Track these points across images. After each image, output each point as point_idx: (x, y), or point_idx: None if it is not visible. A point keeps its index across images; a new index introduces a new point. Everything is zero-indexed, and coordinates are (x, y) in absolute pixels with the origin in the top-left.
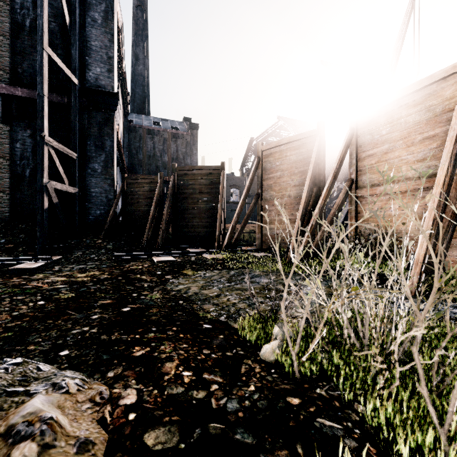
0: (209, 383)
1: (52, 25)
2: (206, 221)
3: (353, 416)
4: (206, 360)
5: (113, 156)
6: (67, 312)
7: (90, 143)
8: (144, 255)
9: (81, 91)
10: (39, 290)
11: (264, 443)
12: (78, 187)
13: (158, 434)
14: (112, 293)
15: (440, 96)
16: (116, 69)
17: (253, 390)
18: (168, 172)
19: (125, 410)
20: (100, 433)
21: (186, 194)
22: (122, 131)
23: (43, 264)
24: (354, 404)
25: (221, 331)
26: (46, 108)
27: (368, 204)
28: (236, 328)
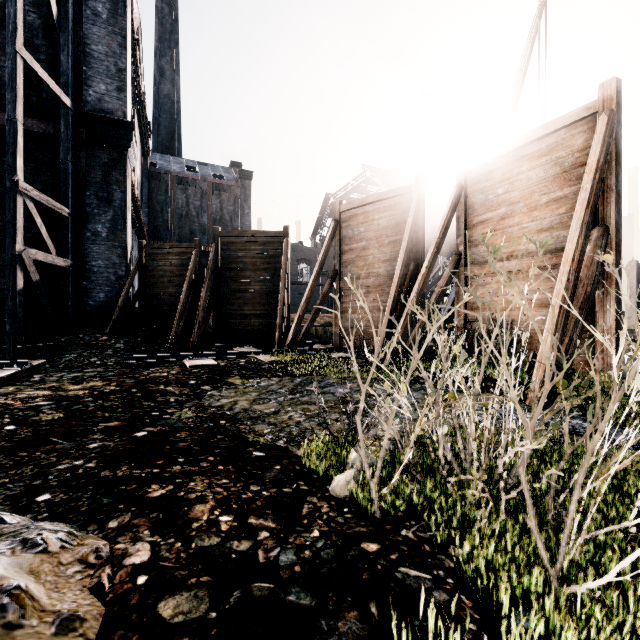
0: (257, 529)
1: (30, 16)
2: (262, 309)
3: (447, 562)
4: (253, 499)
5: (126, 213)
6: (50, 440)
7: (90, 193)
8: (171, 357)
9: (75, 117)
10: (8, 410)
11: (327, 603)
12: (72, 258)
13: (179, 601)
14: (121, 411)
15: (569, 146)
16: (129, 87)
17: (316, 537)
18: (208, 239)
19: (132, 572)
20: (93, 605)
21: (234, 271)
22: (139, 178)
23: (16, 372)
24: (449, 547)
25: (278, 460)
26: (20, 139)
27: (480, 287)
28: (300, 455)
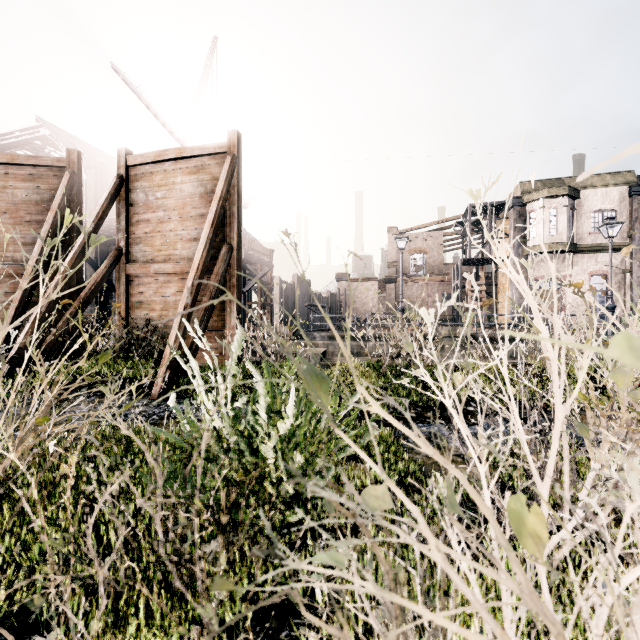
0: None
1: None
2: None
3: None
4: None
5: None
6: None
7: None
8: None
9: None
10: None
11: None
12: None
13: None
14: None
15: (211, 173)
16: None
17: None
18: None
19: None
20: None
21: None
22: None
23: None
24: None
25: None
26: None
27: (141, 286)
28: None
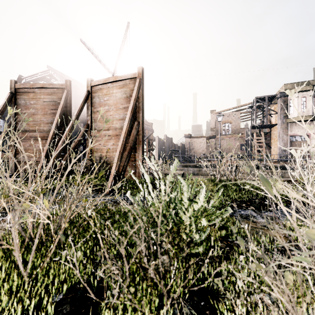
0: None
1: None
2: None
3: None
4: None
5: None
6: None
7: None
8: None
9: None
10: None
11: None
12: None
13: None
14: None
15: (129, 87)
16: None
17: None
18: None
19: None
20: None
21: None
22: None
23: None
24: None
25: None
26: None
27: (97, 141)
28: None
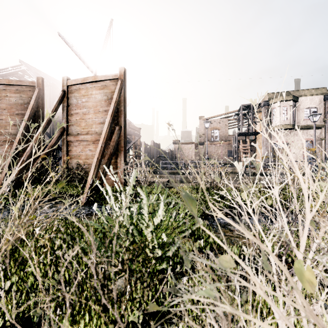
0: None
1: None
2: None
3: None
4: None
5: None
6: None
7: None
8: None
9: None
10: None
11: None
12: None
13: None
14: None
15: (110, 89)
16: None
17: None
18: None
19: None
20: None
21: None
22: None
23: None
24: None
25: None
26: None
27: (75, 147)
28: None
